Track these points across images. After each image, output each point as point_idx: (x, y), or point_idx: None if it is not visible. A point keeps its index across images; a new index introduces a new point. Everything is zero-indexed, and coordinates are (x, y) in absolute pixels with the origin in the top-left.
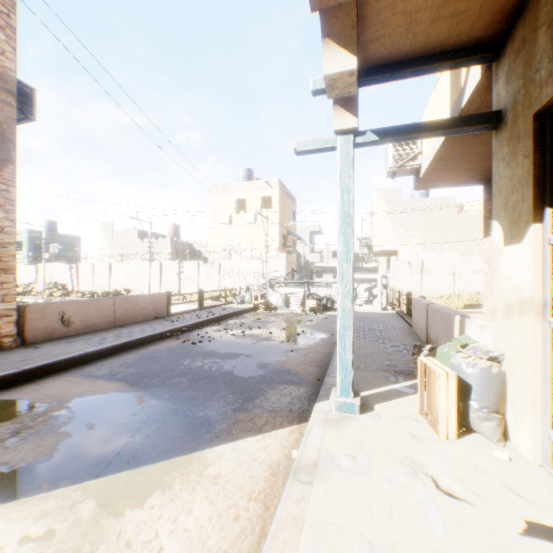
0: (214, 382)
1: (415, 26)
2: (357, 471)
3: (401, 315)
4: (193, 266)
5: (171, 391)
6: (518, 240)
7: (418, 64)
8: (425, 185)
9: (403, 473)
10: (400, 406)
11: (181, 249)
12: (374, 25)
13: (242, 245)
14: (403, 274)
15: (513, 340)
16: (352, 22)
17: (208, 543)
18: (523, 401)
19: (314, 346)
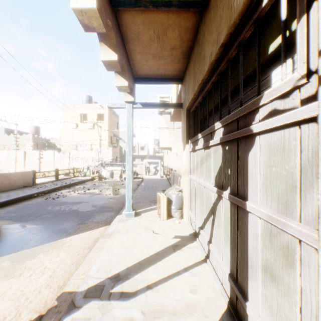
0: (67, 215)
1: (152, 69)
2: (127, 232)
3: (168, 179)
4: (50, 154)
5: (42, 221)
6: (184, 149)
7: (156, 80)
8: (174, 120)
9: (144, 231)
10: (151, 213)
11: (41, 142)
12: (137, 66)
13: (85, 142)
14: (174, 159)
15: (184, 183)
16: (125, 70)
17: (67, 262)
18: (185, 203)
19: (123, 195)
